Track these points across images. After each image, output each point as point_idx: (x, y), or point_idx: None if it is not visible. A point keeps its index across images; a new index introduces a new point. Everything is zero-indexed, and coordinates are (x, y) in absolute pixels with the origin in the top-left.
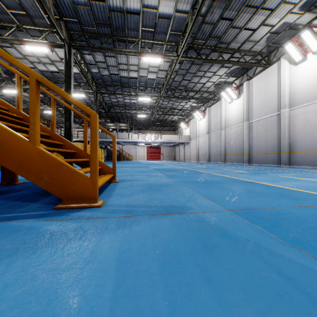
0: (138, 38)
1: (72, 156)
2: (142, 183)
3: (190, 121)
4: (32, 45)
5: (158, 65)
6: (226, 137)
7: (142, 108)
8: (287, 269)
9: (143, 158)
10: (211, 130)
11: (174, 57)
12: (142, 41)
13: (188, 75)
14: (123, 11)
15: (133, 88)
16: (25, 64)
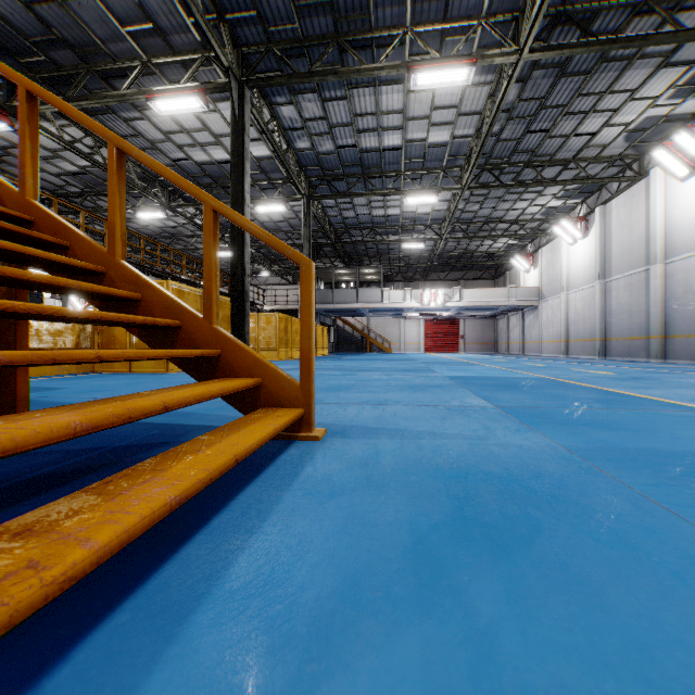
0: (404, 27)
1: (168, 340)
2: (415, 457)
3: (542, 249)
4: (169, 97)
5: (458, 100)
6: (668, 284)
7: (413, 226)
8: None
9: (416, 346)
10: (612, 266)
11: (506, 56)
12: (414, 32)
13: (544, 114)
14: None
15: (393, 177)
16: (170, 153)
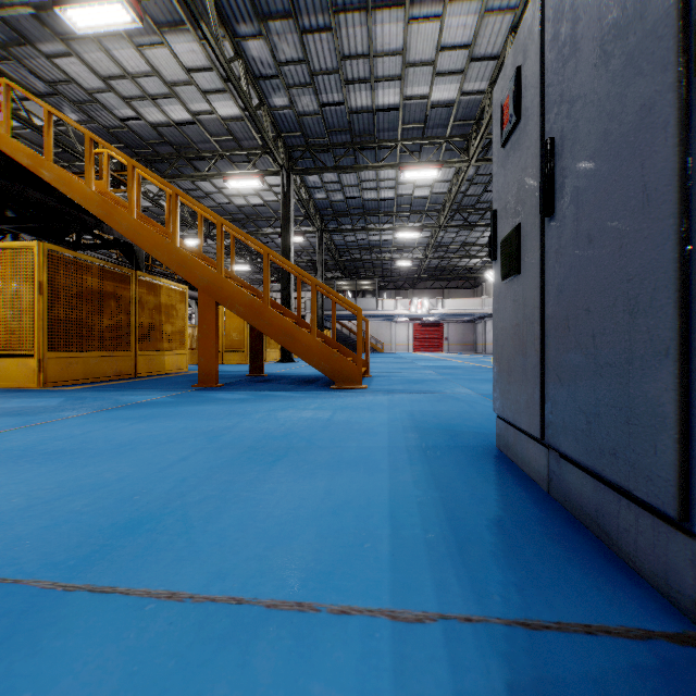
0: (397, 140)
1: None
2: (402, 378)
3: None
4: (239, 180)
5: None
6: None
7: (403, 248)
8: (476, 405)
9: (405, 347)
10: None
11: (461, 163)
12: (403, 144)
13: None
14: (371, 109)
15: (387, 216)
16: (218, 199)
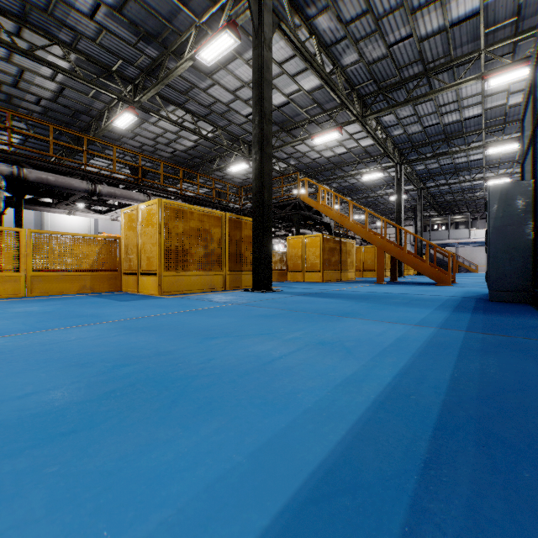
0: (481, 129)
1: None
2: (475, 284)
3: None
4: (370, 175)
5: None
6: None
7: None
8: None
9: None
10: None
11: None
12: (486, 131)
13: None
14: (459, 120)
15: (477, 169)
16: (351, 181)
